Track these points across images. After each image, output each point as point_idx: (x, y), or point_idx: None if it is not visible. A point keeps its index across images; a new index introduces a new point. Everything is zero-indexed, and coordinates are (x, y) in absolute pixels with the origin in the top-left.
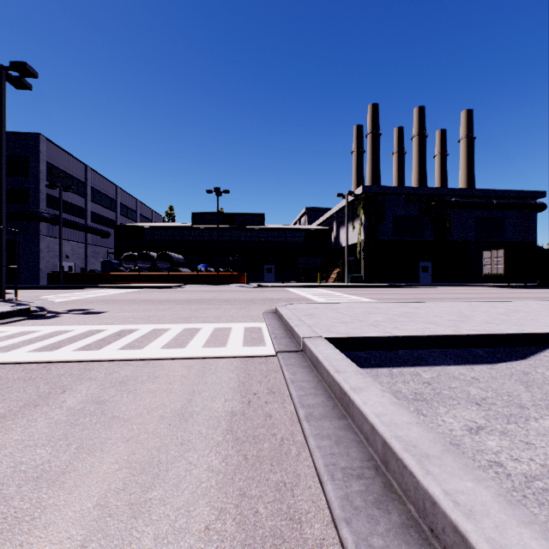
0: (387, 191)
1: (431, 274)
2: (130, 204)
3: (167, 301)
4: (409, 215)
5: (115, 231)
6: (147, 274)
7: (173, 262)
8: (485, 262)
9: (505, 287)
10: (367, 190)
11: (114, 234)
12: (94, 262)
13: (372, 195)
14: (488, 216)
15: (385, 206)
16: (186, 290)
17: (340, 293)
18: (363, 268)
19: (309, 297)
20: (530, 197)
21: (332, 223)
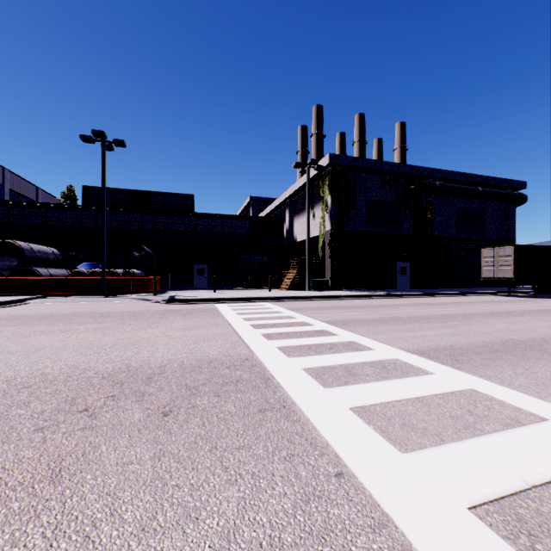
0: (360, 165)
1: (410, 278)
2: None
3: None
4: (385, 201)
5: None
6: None
7: (24, 257)
8: (485, 262)
9: (508, 295)
10: (335, 161)
11: None
12: None
13: (341, 169)
14: (469, 208)
15: (356, 186)
16: None
17: (319, 322)
18: (329, 270)
19: (257, 349)
20: (511, 188)
21: (283, 213)
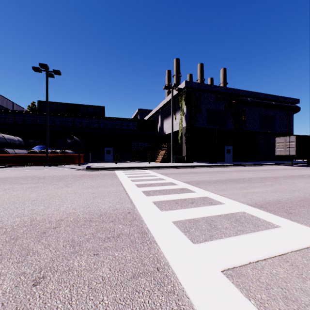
0: (203, 88)
1: (232, 155)
2: None
3: None
4: (218, 109)
5: None
6: None
7: None
8: (278, 145)
9: (291, 165)
10: (189, 85)
11: None
12: None
13: (192, 90)
14: (266, 114)
15: (201, 100)
16: None
17: (181, 183)
18: (184, 150)
19: (137, 203)
20: (290, 103)
21: (157, 117)
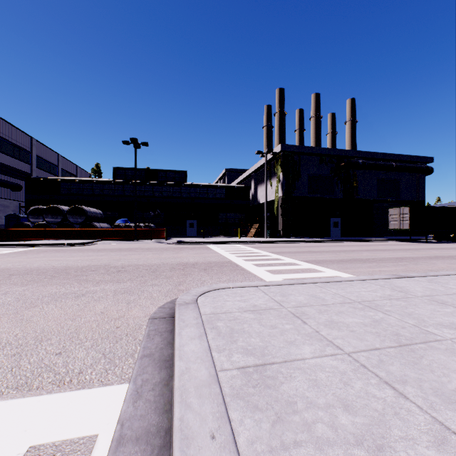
0: (303, 151)
1: (341, 229)
2: (50, 158)
3: (25, 274)
4: (322, 174)
5: (25, 183)
6: (55, 230)
7: (87, 216)
8: (391, 218)
9: (408, 241)
10: (285, 149)
11: (24, 187)
12: (1, 216)
13: (289, 154)
14: (387, 177)
15: (301, 165)
16: (91, 248)
17: (266, 252)
18: (281, 224)
19: (233, 259)
20: (421, 162)
21: (250, 182)
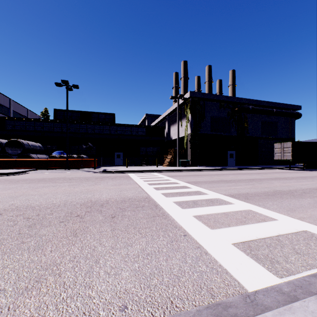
0: (207, 97)
1: (235, 160)
2: (2, 101)
3: None
4: (221, 117)
5: None
6: None
7: (24, 148)
8: (276, 151)
9: (289, 169)
10: (193, 95)
11: None
12: None
13: (196, 99)
14: (268, 120)
15: (205, 109)
16: (13, 179)
17: (183, 182)
18: (190, 155)
19: (151, 194)
20: (292, 109)
21: (164, 123)
